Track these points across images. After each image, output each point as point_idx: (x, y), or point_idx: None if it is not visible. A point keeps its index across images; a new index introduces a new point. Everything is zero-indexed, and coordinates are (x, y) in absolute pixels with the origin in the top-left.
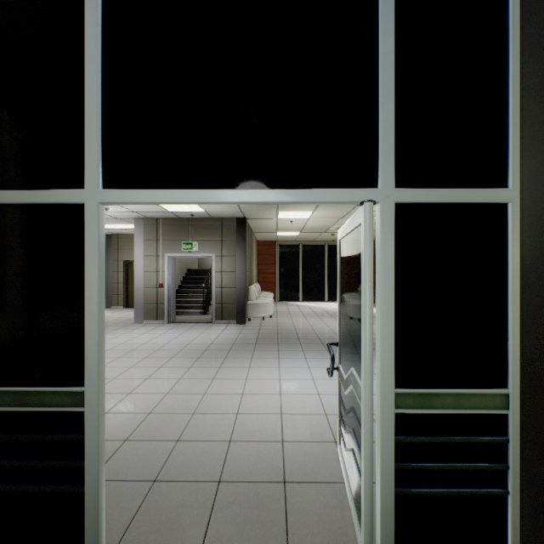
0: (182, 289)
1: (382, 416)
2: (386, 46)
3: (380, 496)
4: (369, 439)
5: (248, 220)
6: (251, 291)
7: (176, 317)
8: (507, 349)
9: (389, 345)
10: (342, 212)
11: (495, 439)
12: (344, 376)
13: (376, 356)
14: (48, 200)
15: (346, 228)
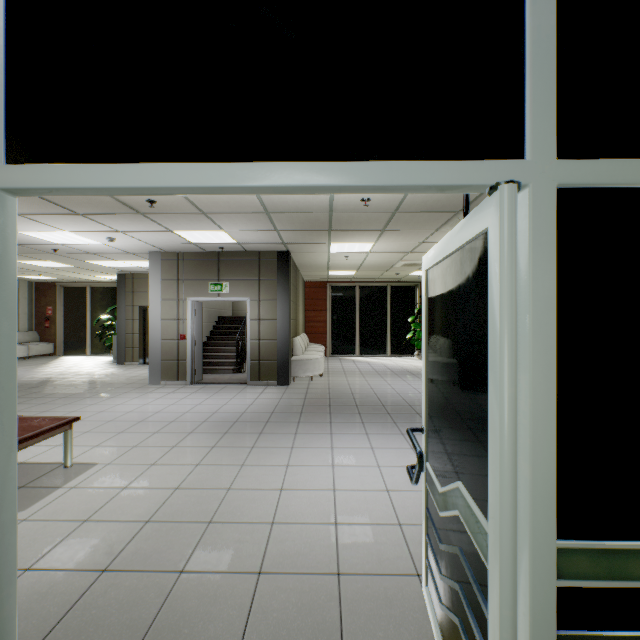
0: (211, 341)
1: (534, 594)
2: None
3: None
4: None
5: (292, 255)
6: (296, 343)
7: (203, 376)
8: None
9: (547, 459)
10: (411, 243)
11: None
12: (438, 486)
13: (519, 477)
14: None
15: (444, 247)
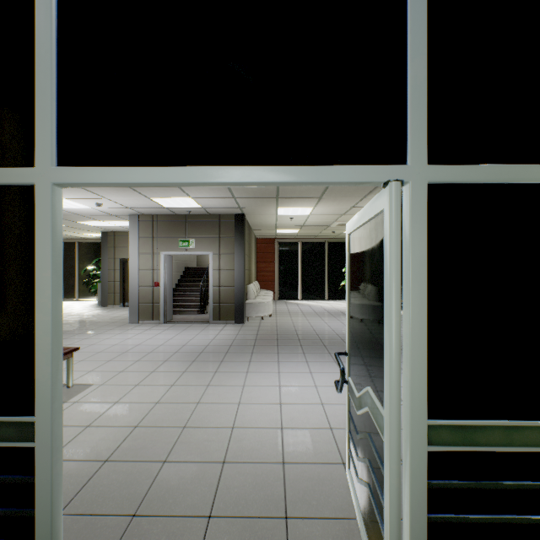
0: (179, 287)
1: (413, 455)
2: None
3: None
4: (396, 486)
5: (247, 217)
6: (249, 289)
7: (173, 316)
8: None
9: (421, 365)
10: (343, 208)
11: None
12: (356, 392)
13: (404, 378)
14: None
15: (359, 218)
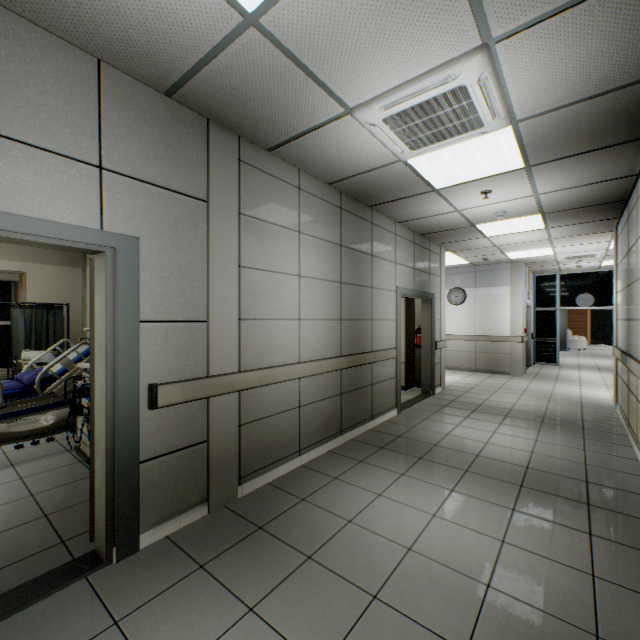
0: None
1: None
2: None
3: None
4: None
5: None
6: (567, 332)
7: None
8: None
9: None
10: None
11: None
12: None
13: None
14: (549, 309)
15: None
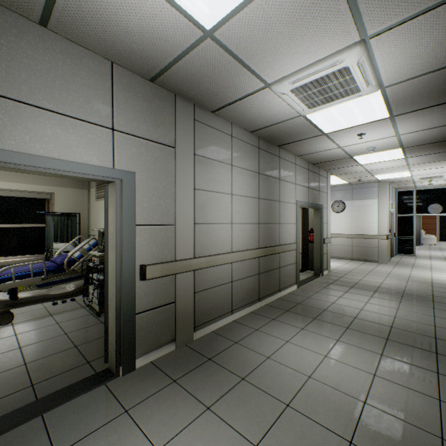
0: None
1: None
2: None
3: None
4: None
5: None
6: (421, 232)
7: None
8: None
9: None
10: None
11: None
12: None
13: None
14: (407, 215)
15: None
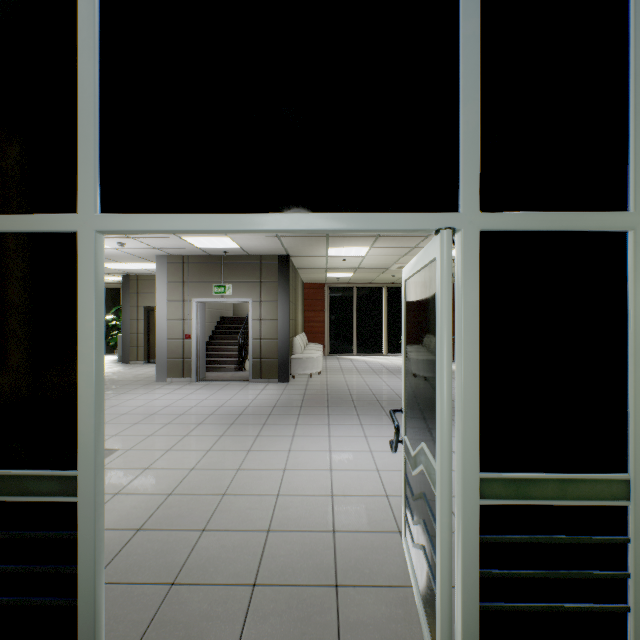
0: (213, 340)
1: (465, 508)
2: (469, 26)
3: (461, 613)
4: (447, 539)
5: (292, 258)
6: (295, 342)
7: (206, 374)
8: (626, 422)
9: (473, 416)
10: (404, 248)
11: (612, 538)
12: (412, 451)
13: (456, 430)
14: (29, 227)
15: (414, 265)
